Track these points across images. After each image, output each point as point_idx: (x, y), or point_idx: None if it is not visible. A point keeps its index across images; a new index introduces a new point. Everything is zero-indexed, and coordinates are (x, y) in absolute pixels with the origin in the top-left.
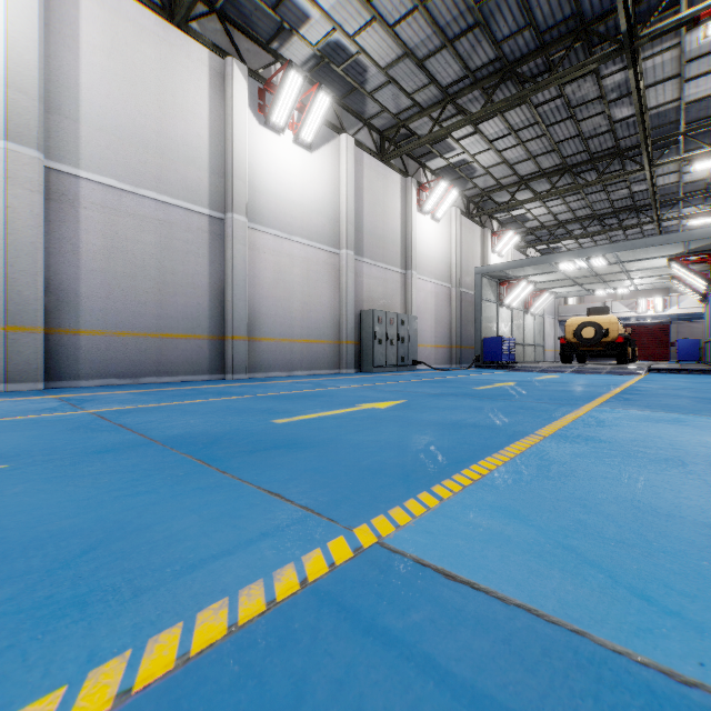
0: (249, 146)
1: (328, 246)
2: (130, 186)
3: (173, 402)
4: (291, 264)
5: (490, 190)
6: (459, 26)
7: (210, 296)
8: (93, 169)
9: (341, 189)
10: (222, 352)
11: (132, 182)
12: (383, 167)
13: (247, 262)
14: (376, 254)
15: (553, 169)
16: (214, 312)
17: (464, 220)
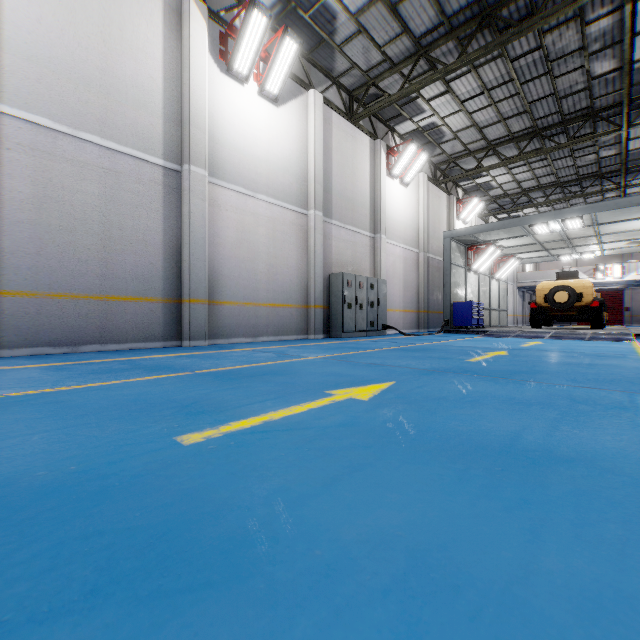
0: (209, 94)
1: (295, 205)
2: (68, 127)
3: (72, 386)
4: (256, 224)
5: (457, 156)
6: None
7: (164, 255)
8: (21, 104)
9: (309, 147)
10: (179, 317)
11: (70, 123)
12: (352, 128)
13: (206, 219)
14: (344, 217)
15: (523, 133)
16: (170, 273)
17: (431, 186)
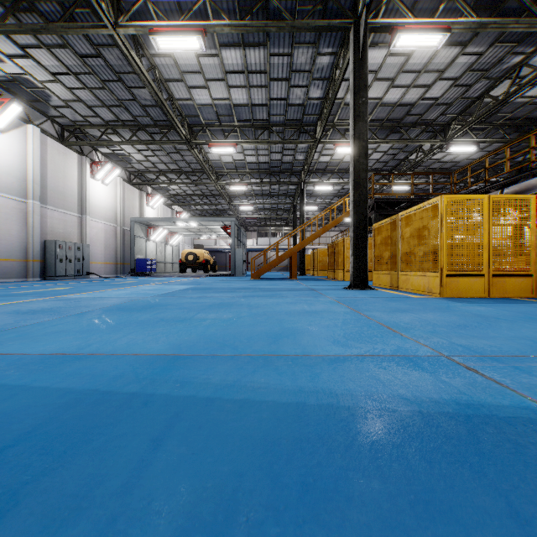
0: None
1: (18, 196)
2: None
3: None
4: None
5: (143, 171)
6: (111, 102)
7: None
8: None
9: (29, 160)
10: None
11: None
12: (64, 147)
13: None
14: (58, 204)
15: (177, 170)
16: None
17: (127, 185)
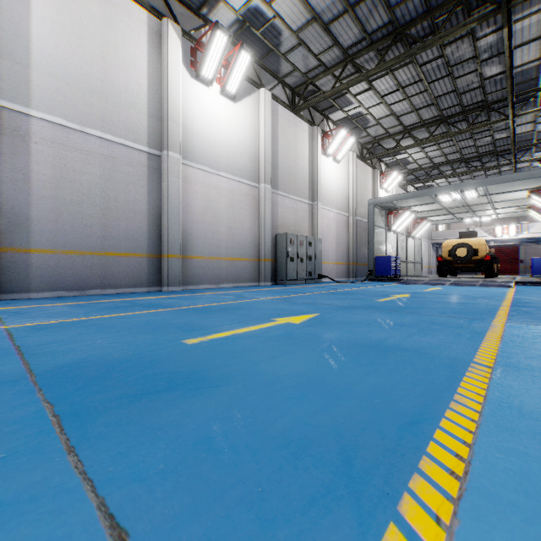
0: (182, 95)
1: (249, 180)
2: (77, 125)
3: (99, 316)
4: (218, 195)
5: (380, 138)
6: None
7: (149, 220)
8: (44, 109)
9: (260, 134)
10: (159, 268)
11: (79, 122)
12: (295, 117)
13: (180, 192)
14: (288, 188)
15: (432, 120)
16: (152, 234)
17: (359, 162)
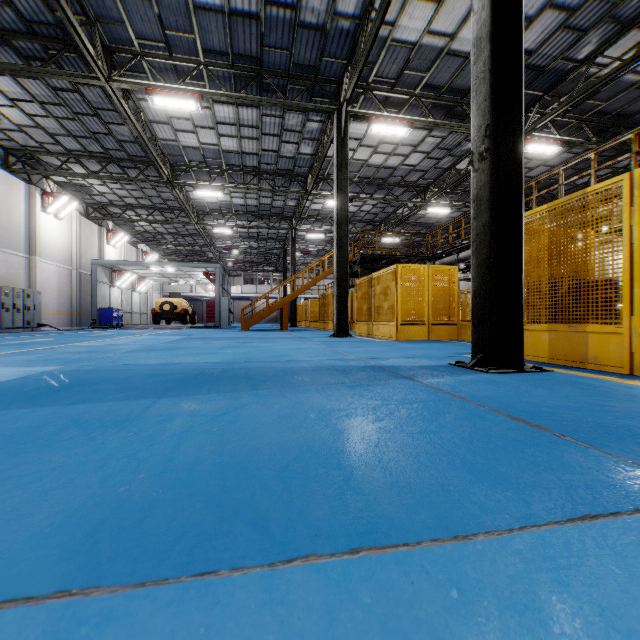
0: None
1: None
2: None
3: None
4: None
5: (105, 204)
6: (80, 133)
7: None
8: None
9: None
10: None
11: None
12: (10, 175)
13: None
14: (3, 242)
15: (149, 206)
16: None
17: (84, 220)
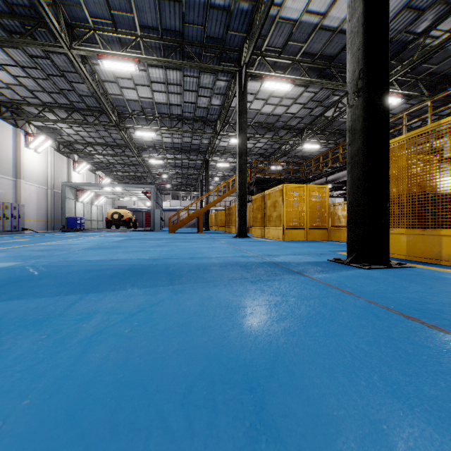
0: None
1: None
2: None
3: None
4: None
5: (72, 142)
6: (52, 90)
7: None
8: None
9: None
10: None
11: None
12: (1, 120)
13: None
14: None
15: (103, 144)
16: None
17: (57, 153)
